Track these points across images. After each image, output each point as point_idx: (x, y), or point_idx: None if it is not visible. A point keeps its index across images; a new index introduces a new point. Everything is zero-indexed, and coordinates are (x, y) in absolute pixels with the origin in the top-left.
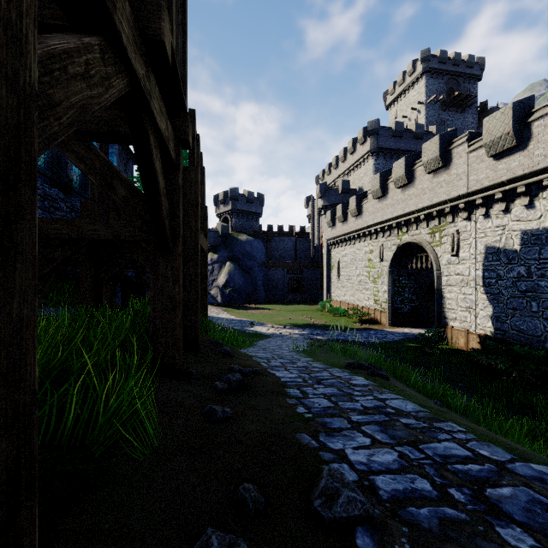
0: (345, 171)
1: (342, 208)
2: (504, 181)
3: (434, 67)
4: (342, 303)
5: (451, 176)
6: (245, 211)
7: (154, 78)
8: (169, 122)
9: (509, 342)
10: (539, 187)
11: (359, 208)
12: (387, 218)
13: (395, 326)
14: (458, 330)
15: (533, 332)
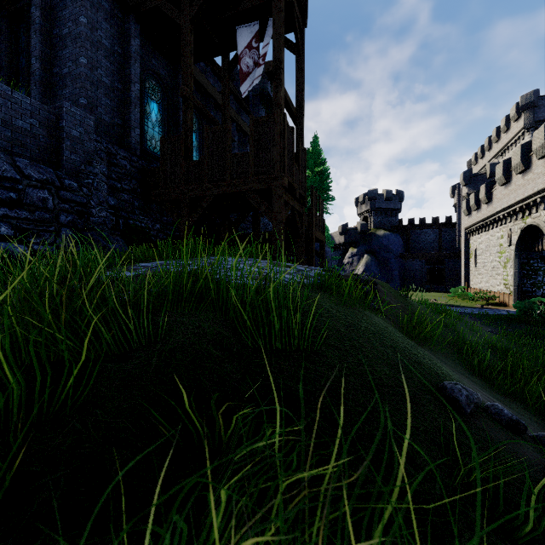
0: (499, 152)
1: (474, 197)
2: None
3: None
4: (478, 290)
5: None
6: (383, 209)
7: (295, 200)
8: (300, 204)
9: None
10: None
11: (488, 195)
12: (510, 204)
13: None
14: None
15: None
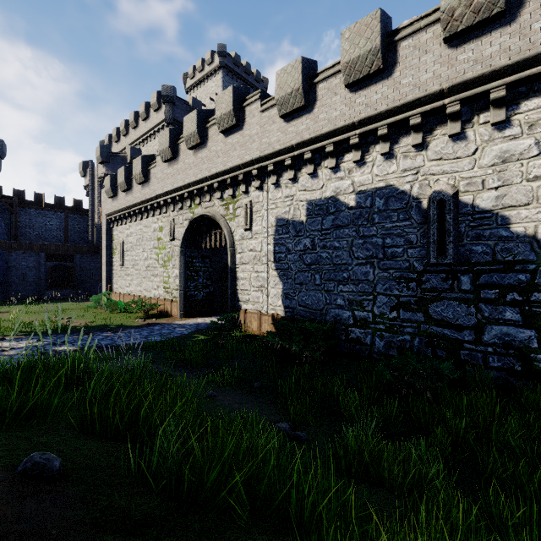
0: (137, 140)
1: (124, 172)
2: (294, 146)
3: (230, 65)
4: (127, 296)
5: (245, 138)
6: None
7: None
8: None
9: (297, 319)
10: (321, 156)
11: (146, 173)
12: (178, 186)
13: (188, 317)
14: (251, 312)
15: (317, 306)
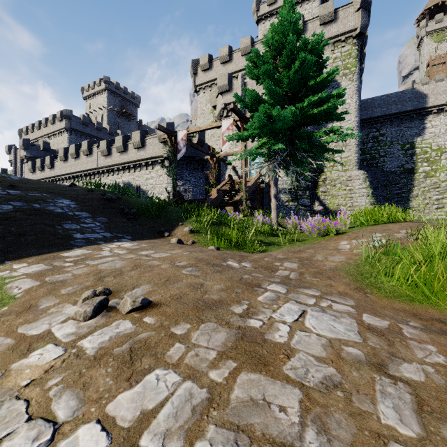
0: (47, 135)
1: (40, 161)
2: (107, 166)
3: (112, 89)
4: None
5: (93, 159)
6: None
7: None
8: None
9: None
10: (115, 170)
11: (52, 164)
12: (68, 173)
13: None
14: None
15: None
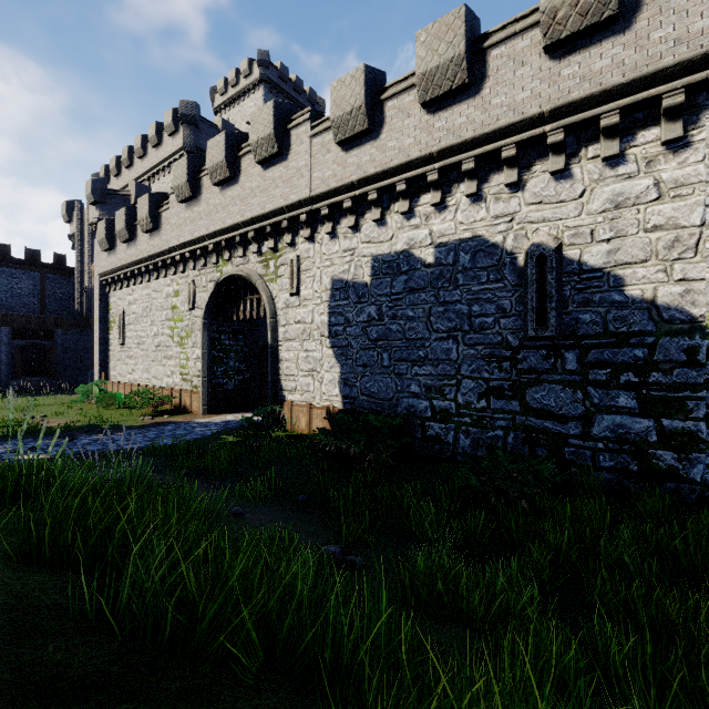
0: (145, 174)
1: (125, 215)
2: (355, 183)
3: (274, 80)
4: (129, 386)
5: (290, 171)
6: None
7: None
8: None
9: (359, 412)
10: (391, 197)
11: (155, 217)
12: (200, 235)
13: (213, 414)
14: (299, 405)
15: (385, 395)
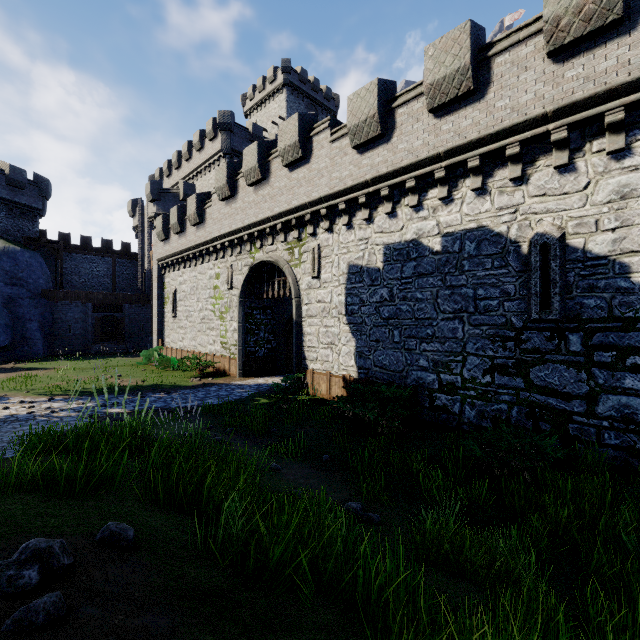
0: (190, 174)
1: (177, 212)
2: (369, 181)
3: (295, 83)
4: (180, 351)
5: (312, 172)
6: (3, 200)
7: None
8: None
9: (372, 382)
10: (401, 192)
11: (201, 213)
12: (237, 228)
13: (247, 377)
14: (320, 373)
15: (396, 367)
